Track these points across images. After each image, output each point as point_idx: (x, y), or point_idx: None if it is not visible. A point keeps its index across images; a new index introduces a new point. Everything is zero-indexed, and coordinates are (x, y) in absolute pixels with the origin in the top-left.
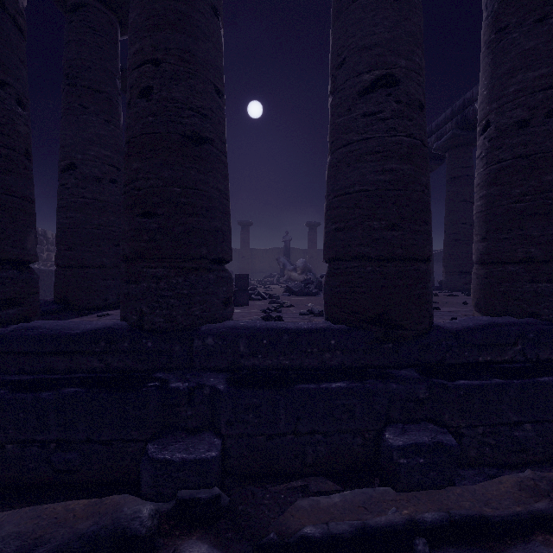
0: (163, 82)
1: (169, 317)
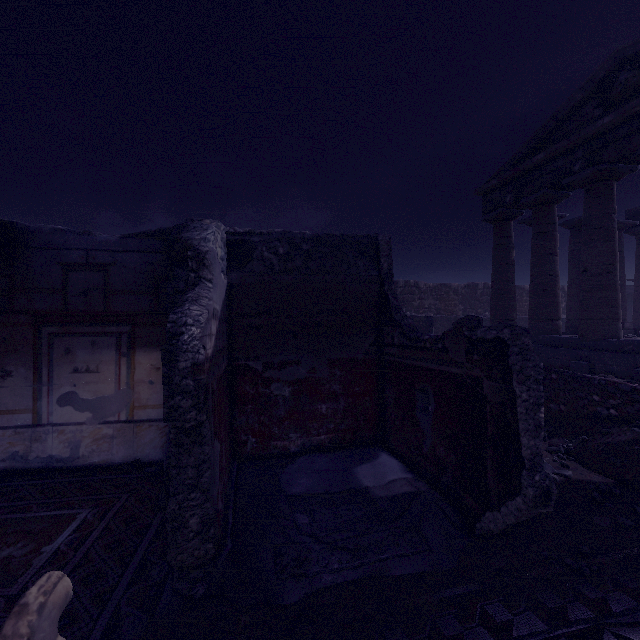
0: (534, 280)
1: (534, 332)
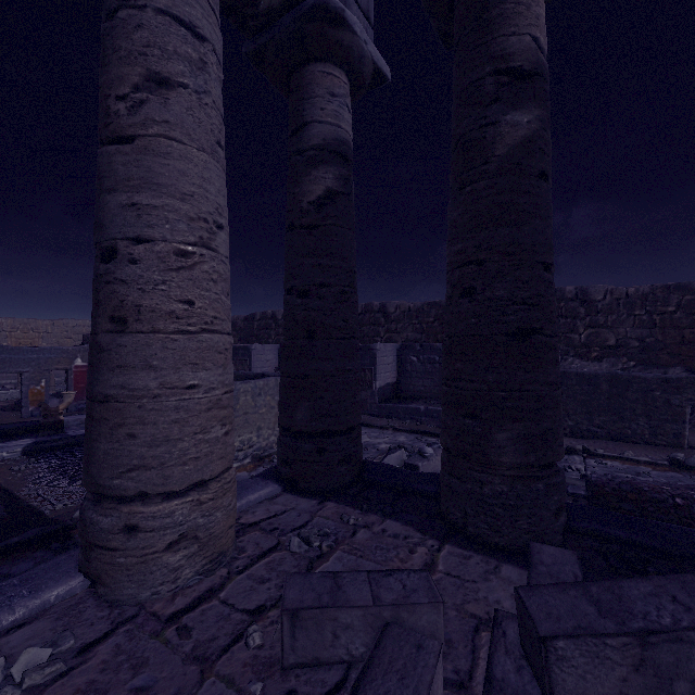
0: None
1: None
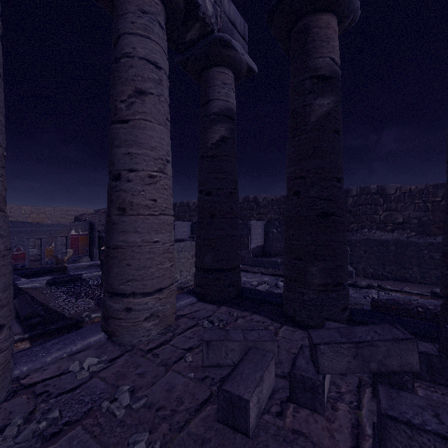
0: None
1: None
